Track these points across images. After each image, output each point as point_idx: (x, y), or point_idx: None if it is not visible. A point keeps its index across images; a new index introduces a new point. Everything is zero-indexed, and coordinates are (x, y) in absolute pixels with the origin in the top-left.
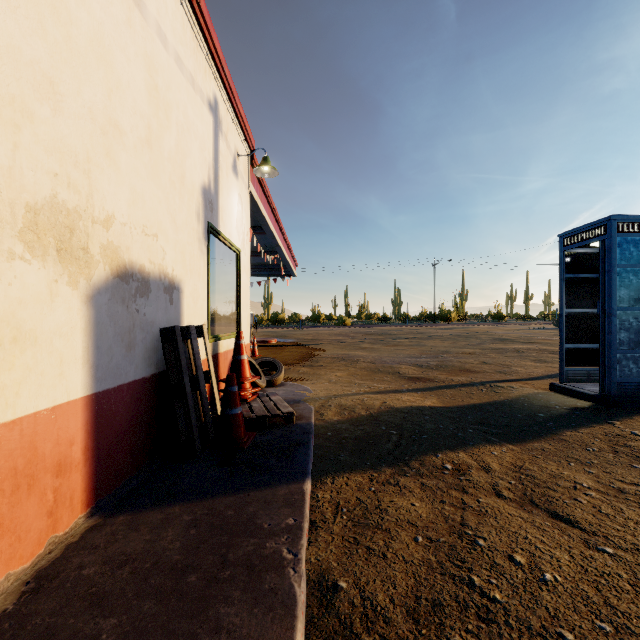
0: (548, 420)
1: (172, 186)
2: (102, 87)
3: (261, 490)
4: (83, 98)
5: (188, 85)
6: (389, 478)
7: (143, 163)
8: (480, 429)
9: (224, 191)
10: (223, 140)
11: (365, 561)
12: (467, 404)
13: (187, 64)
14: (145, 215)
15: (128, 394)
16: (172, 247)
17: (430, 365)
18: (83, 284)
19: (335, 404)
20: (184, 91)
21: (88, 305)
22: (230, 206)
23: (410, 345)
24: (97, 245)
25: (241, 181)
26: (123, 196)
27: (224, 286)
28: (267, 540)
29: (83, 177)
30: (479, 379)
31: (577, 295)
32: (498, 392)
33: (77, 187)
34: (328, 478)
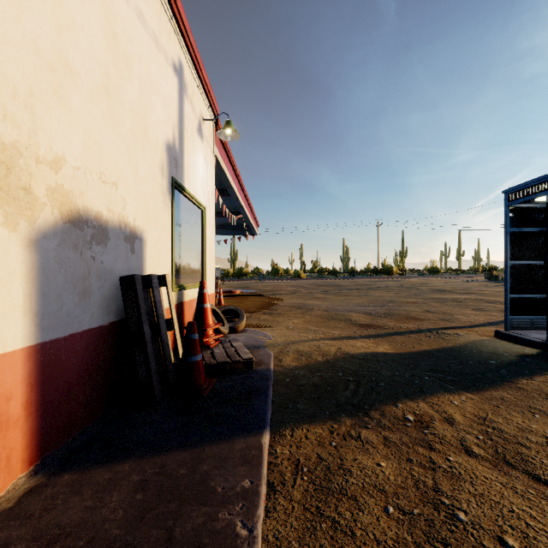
0: (500, 367)
1: (134, 138)
2: (49, 21)
3: (217, 444)
4: (24, 27)
5: (151, 43)
6: (350, 430)
7: (100, 109)
8: (435, 376)
9: (189, 151)
10: (188, 103)
11: (330, 540)
12: (418, 350)
13: (150, 22)
14: (102, 162)
15: (82, 343)
16: (134, 197)
17: (378, 313)
18: (24, 226)
19: (293, 350)
20: (147, 48)
21: (31, 249)
22: (195, 165)
23: (358, 295)
24: (43, 186)
25: (206, 144)
26: (76, 139)
27: (189, 239)
28: (220, 509)
29: (24, 112)
30: (425, 326)
31: (521, 248)
32: (445, 339)
33: (16, 121)
34: (287, 430)
